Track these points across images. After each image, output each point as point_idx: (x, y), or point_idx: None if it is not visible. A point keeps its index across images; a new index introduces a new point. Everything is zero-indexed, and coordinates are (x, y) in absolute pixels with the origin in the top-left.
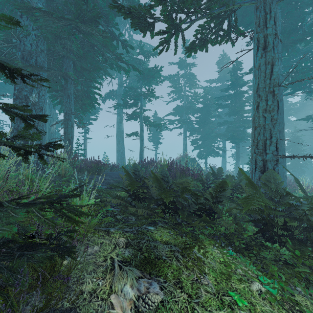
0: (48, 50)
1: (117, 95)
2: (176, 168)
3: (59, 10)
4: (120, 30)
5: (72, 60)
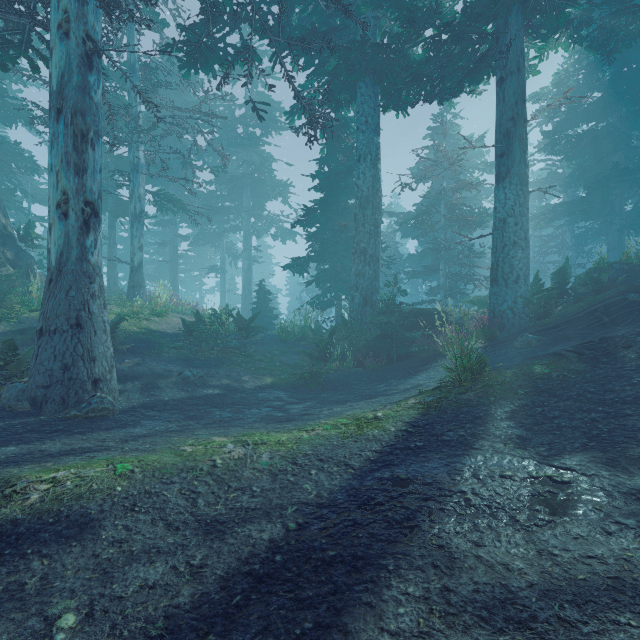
0: None
1: None
2: None
3: None
4: None
5: None
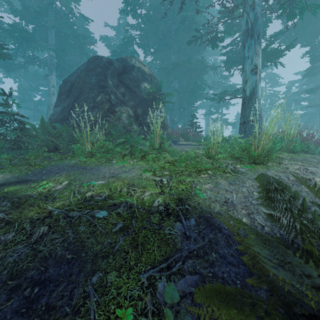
0: (178, 100)
1: (205, 106)
2: None
3: (183, 85)
4: (207, 57)
5: (186, 100)
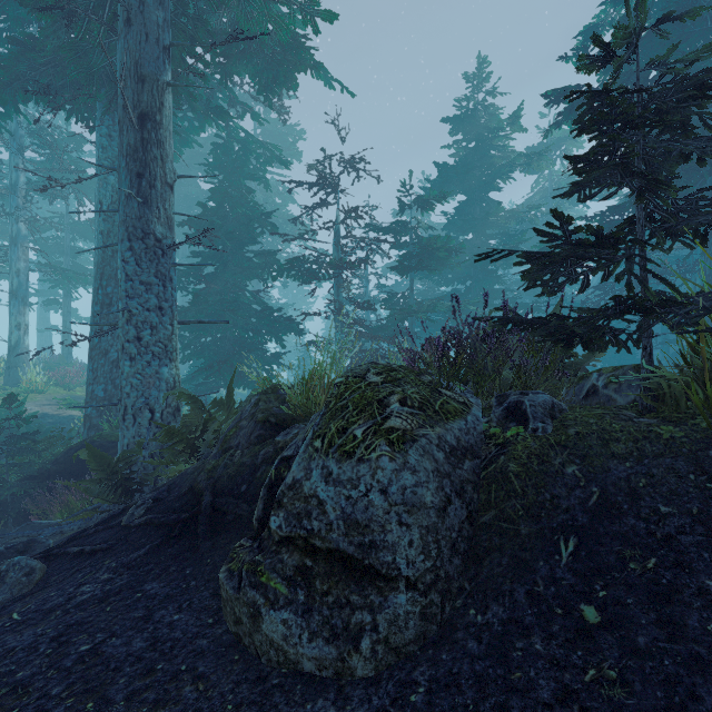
0: None
1: None
2: (54, 360)
3: None
4: None
5: None
